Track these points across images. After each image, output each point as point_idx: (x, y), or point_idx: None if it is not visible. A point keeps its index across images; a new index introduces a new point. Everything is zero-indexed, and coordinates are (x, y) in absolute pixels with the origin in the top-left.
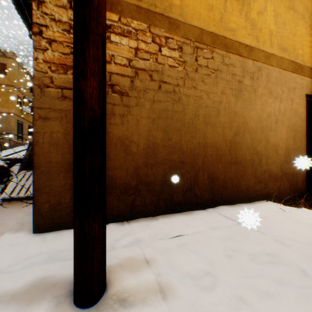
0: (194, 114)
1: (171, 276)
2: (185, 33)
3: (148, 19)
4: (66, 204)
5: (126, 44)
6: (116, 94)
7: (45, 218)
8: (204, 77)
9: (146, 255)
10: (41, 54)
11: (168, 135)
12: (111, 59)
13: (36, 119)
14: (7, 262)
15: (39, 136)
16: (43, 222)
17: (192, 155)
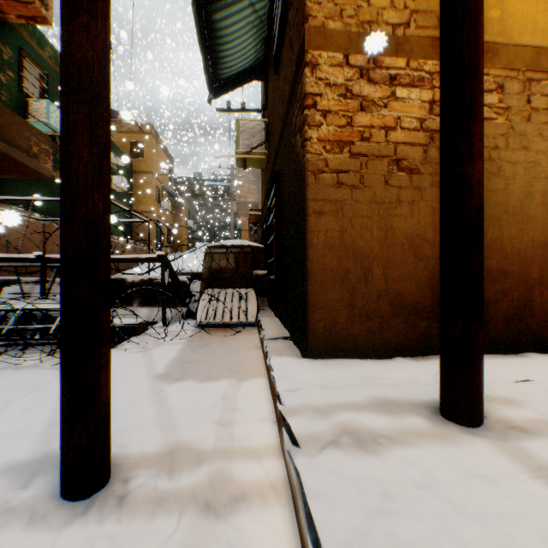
0: (524, 193)
1: None
2: (506, 62)
3: None
4: (341, 324)
5: (416, 98)
6: (403, 172)
7: (319, 340)
8: (542, 128)
9: (496, 394)
10: (314, 132)
11: None
12: (397, 123)
13: (309, 214)
14: (316, 380)
15: (313, 235)
16: (317, 345)
17: (520, 260)
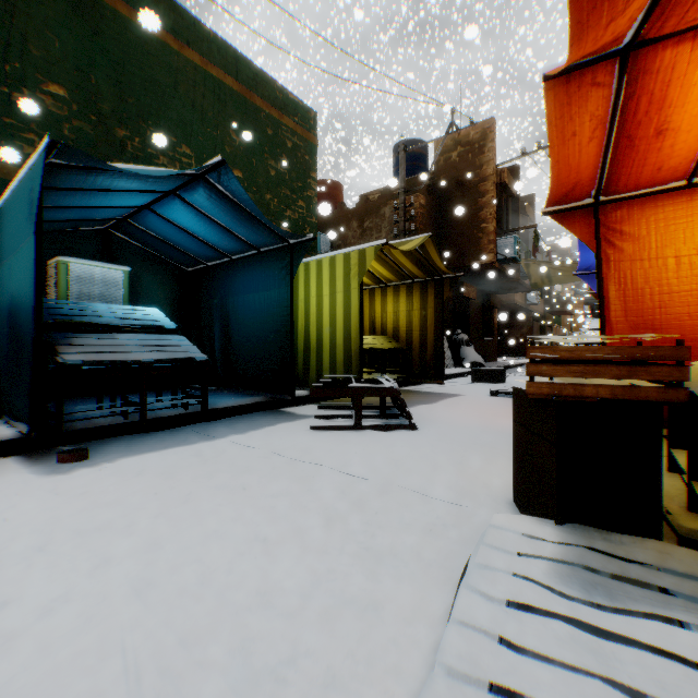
0: None
1: None
2: None
3: None
4: None
5: None
6: None
7: None
8: None
9: None
10: None
11: None
12: None
13: None
14: None
15: None
16: None
17: None
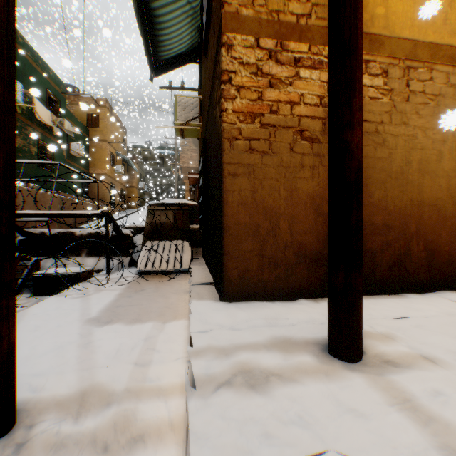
0: (404, 161)
1: (429, 351)
2: (390, 51)
3: None
4: (253, 271)
5: (316, 78)
6: (306, 141)
7: (233, 286)
8: (419, 107)
9: (377, 330)
10: (229, 104)
11: (369, 190)
12: (300, 99)
13: (225, 176)
14: (226, 322)
15: (228, 194)
16: (232, 290)
17: (401, 217)
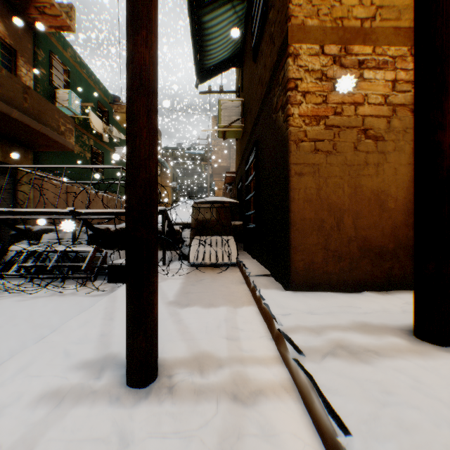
0: None
1: None
2: None
3: (408, 40)
4: (318, 264)
5: (380, 78)
6: (369, 140)
7: (299, 276)
8: None
9: None
10: (296, 109)
11: None
12: (364, 99)
13: (292, 175)
14: (302, 308)
15: (294, 192)
16: (298, 281)
17: None
